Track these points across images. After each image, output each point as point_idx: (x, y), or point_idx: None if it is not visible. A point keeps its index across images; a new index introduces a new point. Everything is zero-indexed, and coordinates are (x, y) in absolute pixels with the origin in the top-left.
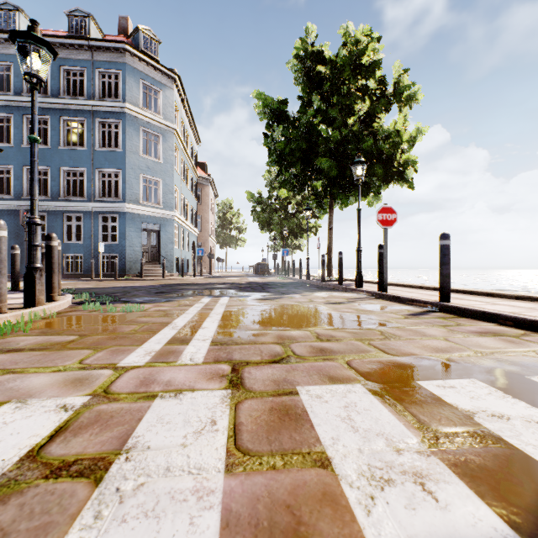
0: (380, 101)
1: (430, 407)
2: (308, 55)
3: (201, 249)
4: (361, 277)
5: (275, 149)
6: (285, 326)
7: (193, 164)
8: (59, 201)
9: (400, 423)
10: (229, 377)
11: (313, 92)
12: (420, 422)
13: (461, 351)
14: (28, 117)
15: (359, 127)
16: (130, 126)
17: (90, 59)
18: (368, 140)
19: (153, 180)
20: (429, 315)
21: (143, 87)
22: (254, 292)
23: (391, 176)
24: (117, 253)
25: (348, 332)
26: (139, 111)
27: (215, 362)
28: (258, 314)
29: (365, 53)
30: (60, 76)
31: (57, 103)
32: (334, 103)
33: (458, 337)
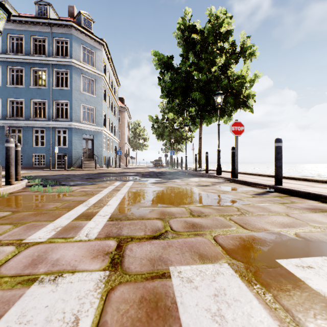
0: (232, 56)
1: (299, 295)
2: (186, 28)
3: (119, 150)
4: (220, 168)
5: (165, 87)
6: (167, 203)
7: (115, 98)
8: (30, 120)
9: (274, 322)
10: (112, 254)
11: (190, 51)
12: (295, 321)
13: (303, 226)
14: (10, 67)
15: (218, 73)
16: (75, 74)
17: (49, 31)
18: (224, 81)
19: (89, 107)
20: (269, 195)
21: (83, 50)
22: (150, 178)
23: (239, 104)
24: (66, 153)
25: (213, 208)
26: (81, 64)
27: (105, 238)
28: (150, 194)
29: (222, 25)
30: (31, 42)
31: (29, 59)
32: (203, 58)
33: (296, 213)
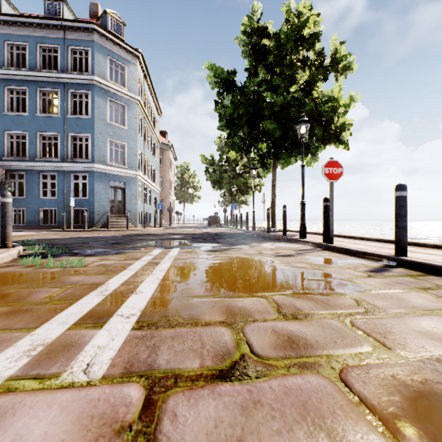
0: (319, 70)
1: None
2: (254, 31)
3: (161, 203)
4: (305, 229)
5: (225, 114)
6: (235, 290)
7: (155, 131)
8: (36, 161)
9: None
10: (132, 434)
11: (259, 64)
12: None
13: None
14: (8, 88)
15: (299, 95)
16: (99, 96)
17: (63, 37)
18: (309, 104)
19: (119, 144)
20: (393, 272)
21: (111, 64)
22: (205, 242)
23: (328, 138)
24: (87, 207)
25: (314, 300)
26: (107, 83)
27: (123, 377)
28: (206, 271)
29: (306, 25)
30: (37, 53)
31: (34, 76)
32: (278, 74)
33: None
